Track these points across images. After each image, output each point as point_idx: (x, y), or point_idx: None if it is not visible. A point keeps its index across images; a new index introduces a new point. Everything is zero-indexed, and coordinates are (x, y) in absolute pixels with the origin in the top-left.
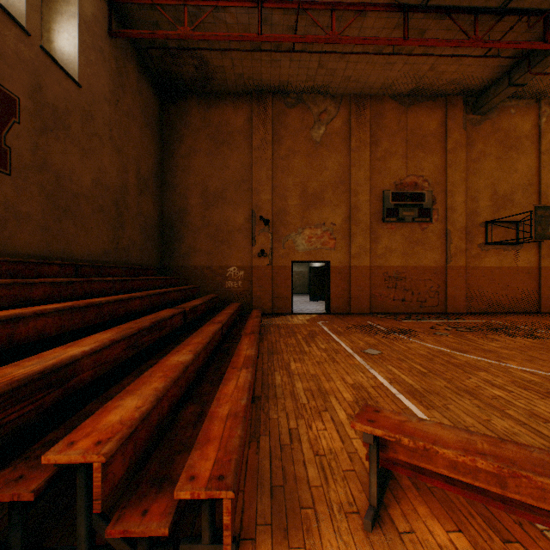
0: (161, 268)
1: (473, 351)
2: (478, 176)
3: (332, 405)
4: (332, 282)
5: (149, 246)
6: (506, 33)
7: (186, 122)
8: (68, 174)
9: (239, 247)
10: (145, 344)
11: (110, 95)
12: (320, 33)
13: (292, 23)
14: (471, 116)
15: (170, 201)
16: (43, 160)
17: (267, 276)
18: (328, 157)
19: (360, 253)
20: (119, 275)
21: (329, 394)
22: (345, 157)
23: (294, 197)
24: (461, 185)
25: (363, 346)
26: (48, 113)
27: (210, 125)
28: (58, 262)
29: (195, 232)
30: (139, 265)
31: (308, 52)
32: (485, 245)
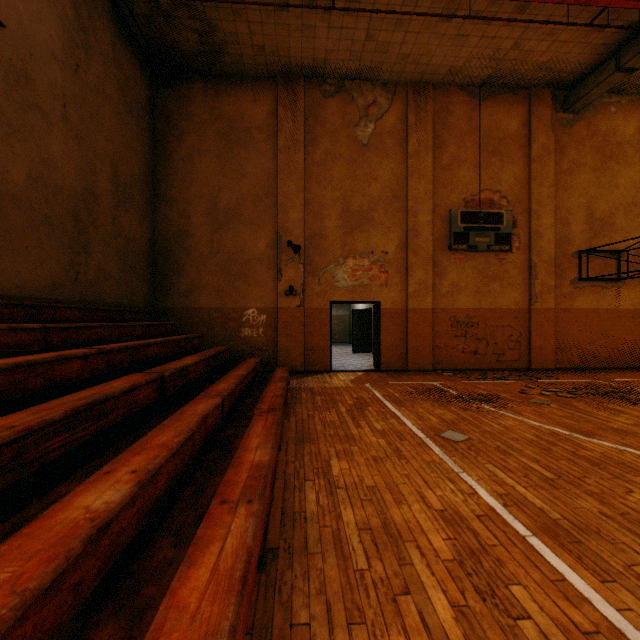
0: (154, 310)
1: (601, 432)
2: (570, 192)
3: (415, 573)
4: (383, 329)
5: (134, 279)
6: None
7: (187, 113)
8: None
9: (259, 282)
10: (51, 453)
11: (63, 54)
12: None
13: None
14: (561, 115)
15: (166, 220)
16: None
17: (297, 321)
18: (378, 164)
19: (420, 290)
20: (73, 320)
21: (405, 541)
22: (400, 165)
23: (333, 216)
24: (548, 203)
25: (437, 425)
26: None
27: (221, 118)
28: None
29: (200, 262)
30: (116, 306)
31: (353, 10)
32: (579, 281)
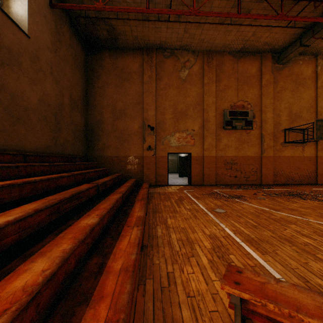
0: (86, 157)
1: (283, 209)
2: (280, 101)
3: (196, 251)
4: (192, 165)
5: (78, 143)
6: (300, 12)
7: (102, 66)
8: (20, 94)
9: (135, 144)
10: (66, 209)
11: (51, 45)
12: (186, 10)
13: (168, 3)
14: (276, 65)
15: (92, 115)
16: (1, 84)
17: (152, 162)
18: (190, 89)
19: (209, 148)
20: (56, 161)
21: (194, 243)
22: (200, 89)
23: (169, 113)
24: (270, 106)
25: (213, 207)
26: (5, 53)
27: (117, 68)
28: (11, 153)
29: (107, 134)
30: (71, 155)
31: (178, 22)
32: (285, 143)
